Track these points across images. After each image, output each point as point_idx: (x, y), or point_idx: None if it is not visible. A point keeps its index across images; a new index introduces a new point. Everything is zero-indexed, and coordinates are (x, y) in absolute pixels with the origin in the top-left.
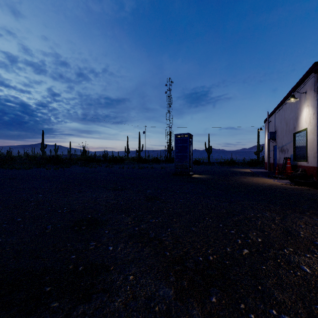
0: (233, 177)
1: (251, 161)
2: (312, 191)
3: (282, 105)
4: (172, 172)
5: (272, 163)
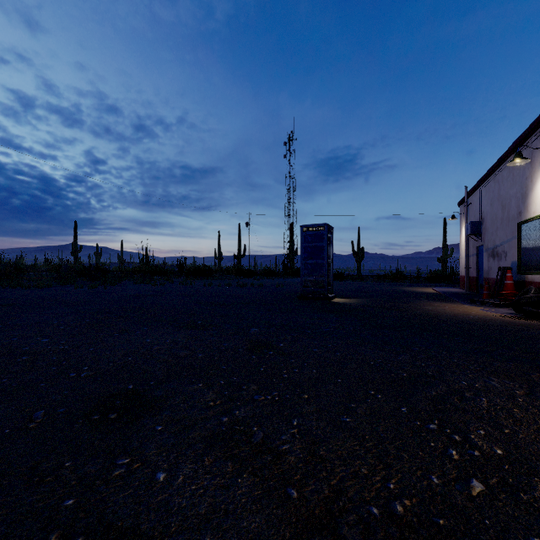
0: (407, 303)
1: (434, 273)
2: None
3: (494, 173)
4: (296, 294)
5: (473, 278)
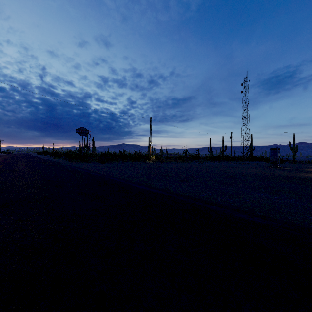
0: (304, 169)
1: None
2: None
3: None
4: (266, 166)
5: None
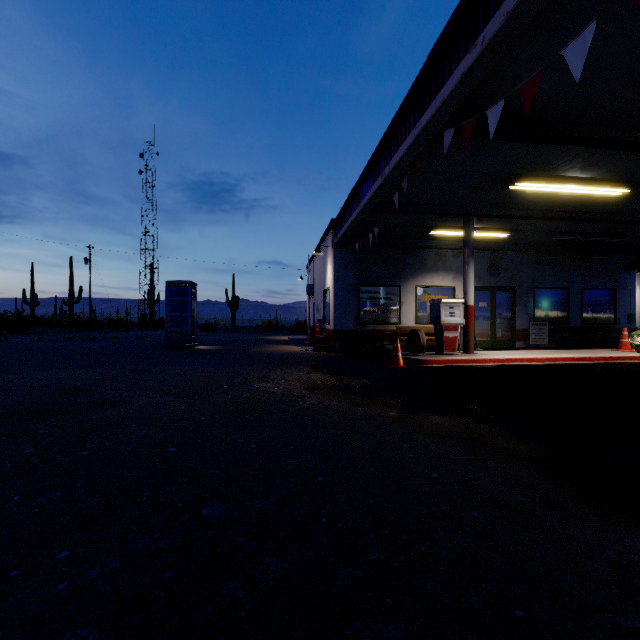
0: (256, 347)
1: (298, 324)
2: (321, 354)
3: None
4: (160, 344)
5: (312, 327)
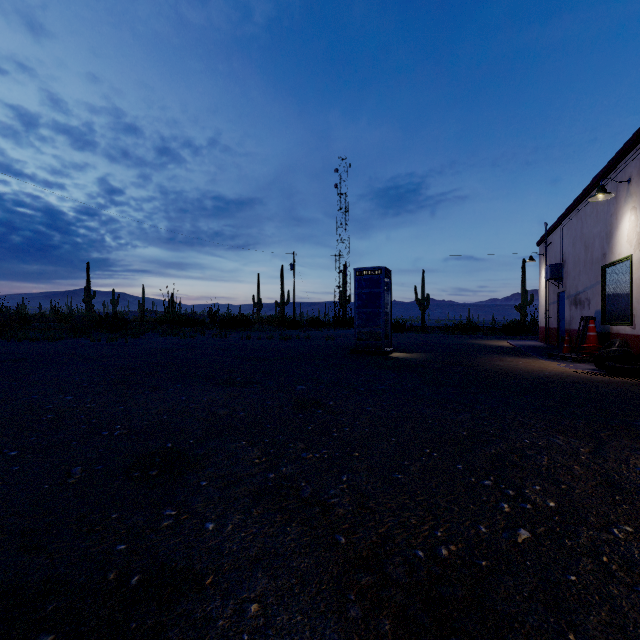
0: (476, 358)
1: (510, 324)
2: None
3: (577, 209)
4: (348, 347)
5: (554, 329)
